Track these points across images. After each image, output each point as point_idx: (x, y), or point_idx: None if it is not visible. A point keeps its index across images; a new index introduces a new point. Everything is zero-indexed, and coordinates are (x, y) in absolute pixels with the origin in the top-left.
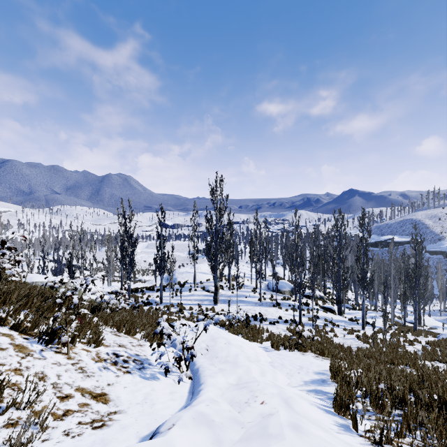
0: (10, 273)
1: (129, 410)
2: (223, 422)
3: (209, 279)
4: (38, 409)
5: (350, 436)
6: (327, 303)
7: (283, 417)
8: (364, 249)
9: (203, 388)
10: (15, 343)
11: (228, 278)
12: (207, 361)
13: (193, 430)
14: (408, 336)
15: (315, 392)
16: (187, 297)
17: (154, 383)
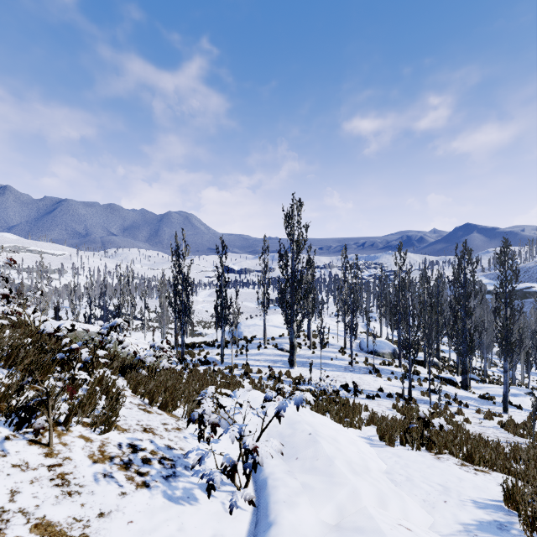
0: None
1: None
2: None
3: (283, 334)
4: None
5: None
6: (443, 372)
7: None
8: (507, 297)
9: None
10: None
11: (308, 334)
12: (280, 464)
13: None
14: None
15: None
16: (255, 356)
17: (185, 512)
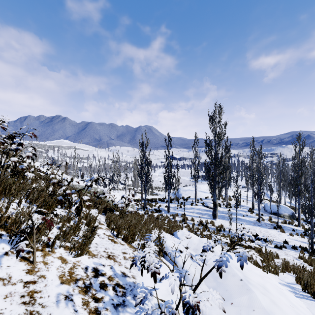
0: (20, 167)
1: None
2: None
3: (208, 196)
4: None
5: None
6: None
7: None
8: None
9: None
10: None
11: (225, 197)
12: (216, 307)
13: None
14: None
15: None
16: (189, 209)
17: None
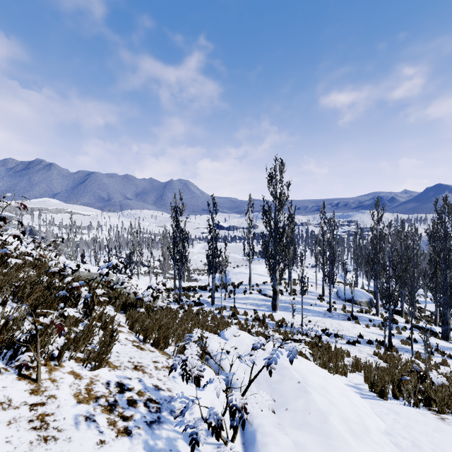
0: (3, 251)
1: None
2: None
3: (266, 281)
4: None
5: None
6: (421, 321)
7: None
8: None
9: None
10: None
11: (288, 281)
12: (269, 415)
13: None
14: None
15: None
16: (241, 300)
17: None
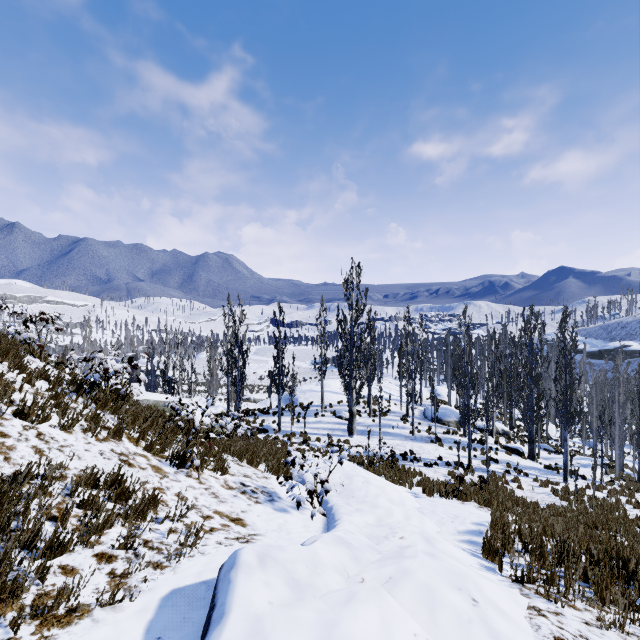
0: (136, 392)
1: (267, 534)
2: (361, 546)
3: (342, 400)
4: (188, 523)
5: (491, 574)
6: (513, 442)
7: (420, 547)
8: (566, 366)
9: (339, 523)
10: (152, 464)
11: (368, 400)
12: (341, 500)
13: (333, 547)
14: (637, 497)
15: (469, 543)
16: (312, 424)
17: (286, 516)
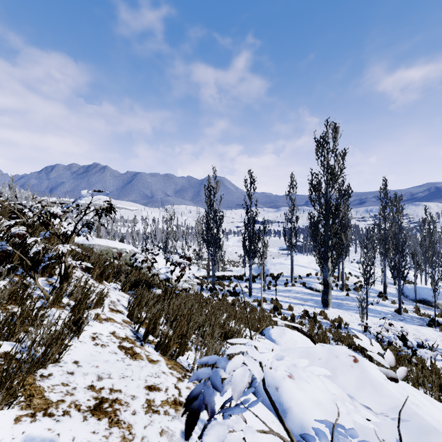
0: None
1: None
2: None
3: (310, 273)
4: None
5: None
6: None
7: None
8: None
9: None
10: None
11: (338, 275)
12: None
13: None
14: None
15: None
16: (283, 292)
17: None
